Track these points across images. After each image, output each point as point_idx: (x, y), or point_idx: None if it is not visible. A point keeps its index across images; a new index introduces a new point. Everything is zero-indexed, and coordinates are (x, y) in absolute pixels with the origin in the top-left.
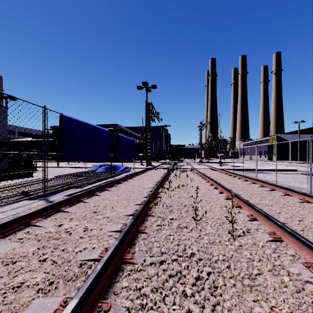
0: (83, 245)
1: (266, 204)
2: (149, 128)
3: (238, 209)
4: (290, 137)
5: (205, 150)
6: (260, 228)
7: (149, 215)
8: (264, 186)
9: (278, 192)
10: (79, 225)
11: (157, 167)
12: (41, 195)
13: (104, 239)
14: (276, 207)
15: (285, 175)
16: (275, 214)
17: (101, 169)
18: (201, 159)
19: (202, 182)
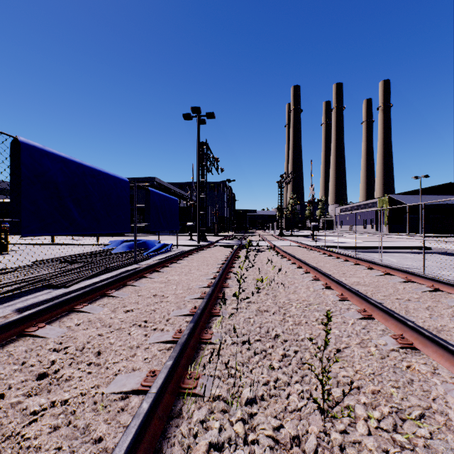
0: None
1: None
2: (203, 183)
3: (410, 353)
4: (407, 199)
5: (286, 217)
6: None
7: (188, 393)
8: (411, 280)
9: (449, 296)
10: None
11: (215, 245)
12: None
13: None
14: None
15: (415, 256)
16: None
17: (121, 249)
18: (281, 230)
19: (296, 273)
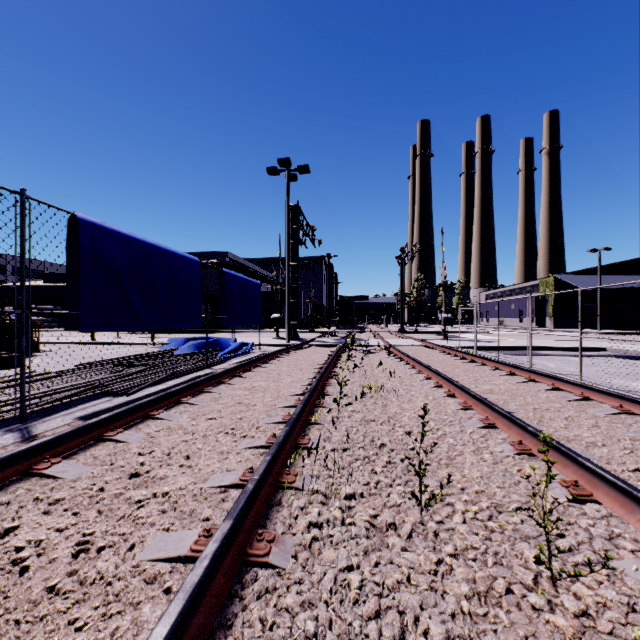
0: (42, 635)
1: (588, 440)
2: (293, 260)
3: (526, 459)
4: (581, 281)
5: (409, 307)
6: (617, 532)
7: (287, 487)
8: (559, 388)
9: (599, 406)
10: (67, 530)
11: (310, 344)
12: (16, 418)
13: (125, 602)
14: (618, 451)
15: (583, 360)
16: (630, 476)
17: (187, 349)
18: (402, 325)
19: (415, 379)
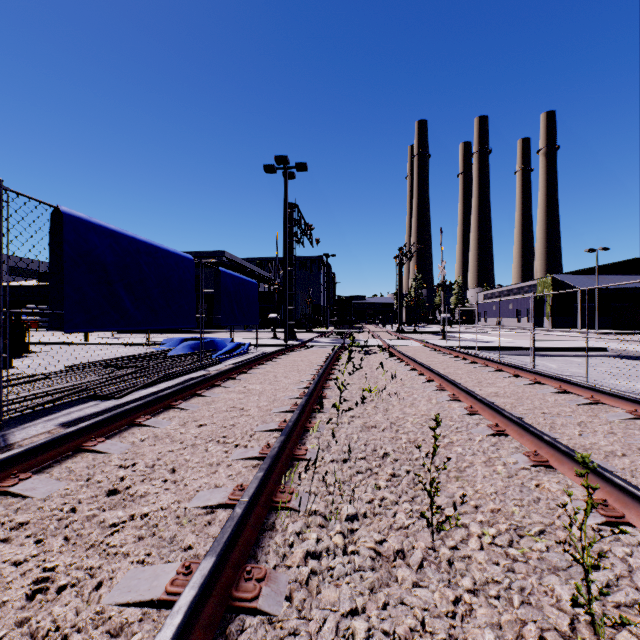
0: None
1: (606, 449)
2: (291, 259)
3: (544, 472)
4: (579, 281)
5: (407, 307)
6: None
7: (282, 507)
8: (567, 390)
9: (611, 410)
10: (25, 563)
11: (308, 344)
12: None
13: None
14: None
15: (584, 361)
16: None
17: (181, 350)
18: (400, 325)
19: (416, 381)
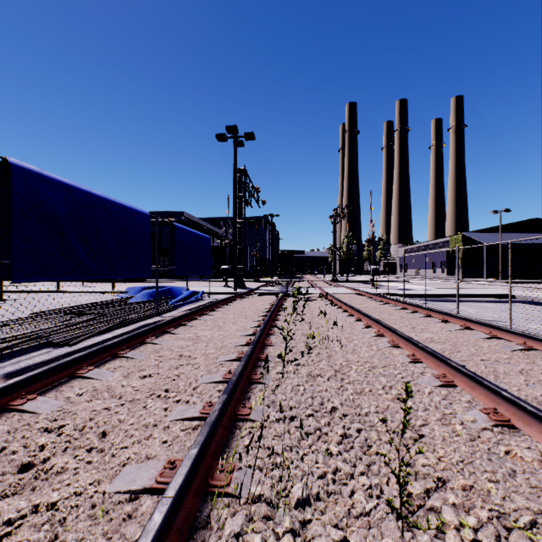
0: None
1: None
2: (240, 217)
3: (507, 433)
4: (485, 238)
5: (340, 260)
6: None
7: (219, 493)
8: (497, 336)
9: None
10: None
11: (255, 292)
12: None
13: None
14: None
15: (497, 306)
16: None
17: (141, 297)
18: (334, 275)
19: (355, 327)
